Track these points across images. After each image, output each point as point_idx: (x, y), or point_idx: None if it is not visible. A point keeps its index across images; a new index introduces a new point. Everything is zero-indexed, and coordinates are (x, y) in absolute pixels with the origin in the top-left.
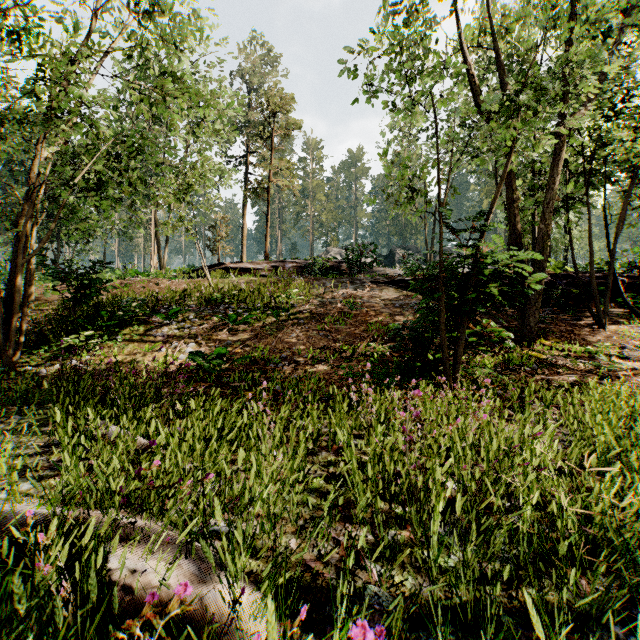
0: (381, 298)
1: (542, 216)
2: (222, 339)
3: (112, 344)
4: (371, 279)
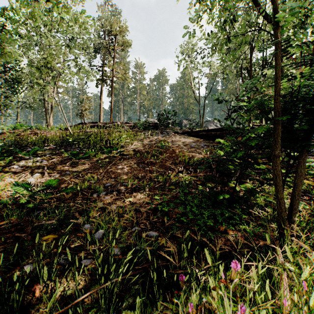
0: (181, 141)
1: None
2: (63, 170)
3: None
4: (173, 131)
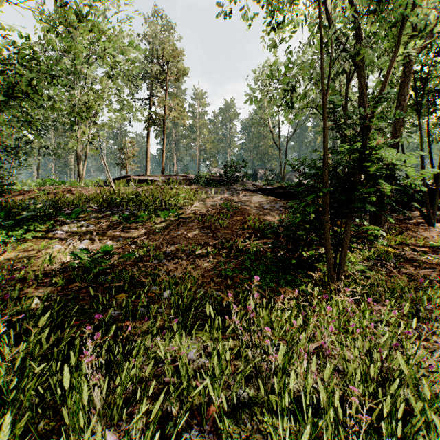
0: (252, 202)
1: (393, 130)
2: (115, 236)
3: (11, 241)
4: (243, 188)
